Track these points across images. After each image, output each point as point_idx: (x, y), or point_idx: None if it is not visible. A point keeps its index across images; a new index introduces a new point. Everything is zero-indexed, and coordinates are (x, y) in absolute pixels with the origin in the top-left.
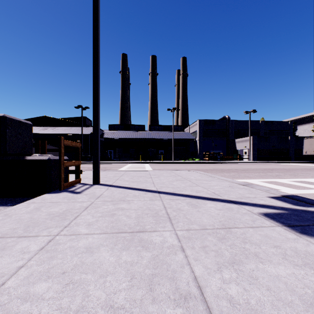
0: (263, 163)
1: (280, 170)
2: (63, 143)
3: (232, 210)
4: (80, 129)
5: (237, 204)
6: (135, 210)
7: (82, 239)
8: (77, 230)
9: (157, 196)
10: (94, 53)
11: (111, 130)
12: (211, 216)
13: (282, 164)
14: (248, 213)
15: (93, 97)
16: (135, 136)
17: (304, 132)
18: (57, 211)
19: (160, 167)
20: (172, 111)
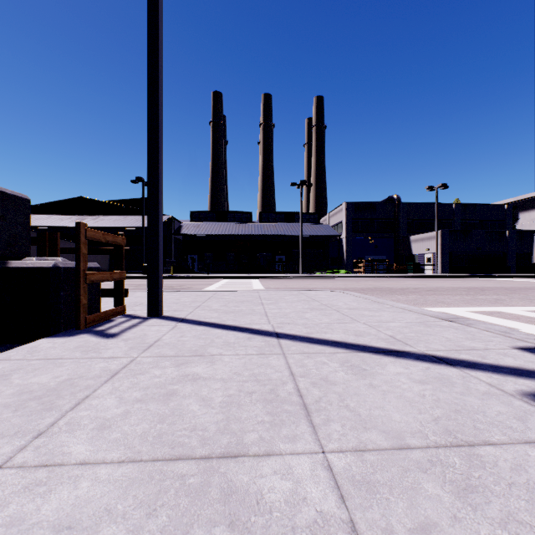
0: (461, 277)
1: (499, 290)
2: (85, 236)
3: (452, 384)
4: (140, 220)
5: (456, 366)
6: (223, 381)
7: (62, 486)
8: (64, 447)
9: (275, 346)
10: (150, 60)
11: (194, 222)
12: (408, 402)
13: (496, 280)
14: (496, 394)
15: (148, 146)
16: (235, 231)
17: (532, 223)
18: (44, 382)
19: (279, 285)
20: (299, 187)
